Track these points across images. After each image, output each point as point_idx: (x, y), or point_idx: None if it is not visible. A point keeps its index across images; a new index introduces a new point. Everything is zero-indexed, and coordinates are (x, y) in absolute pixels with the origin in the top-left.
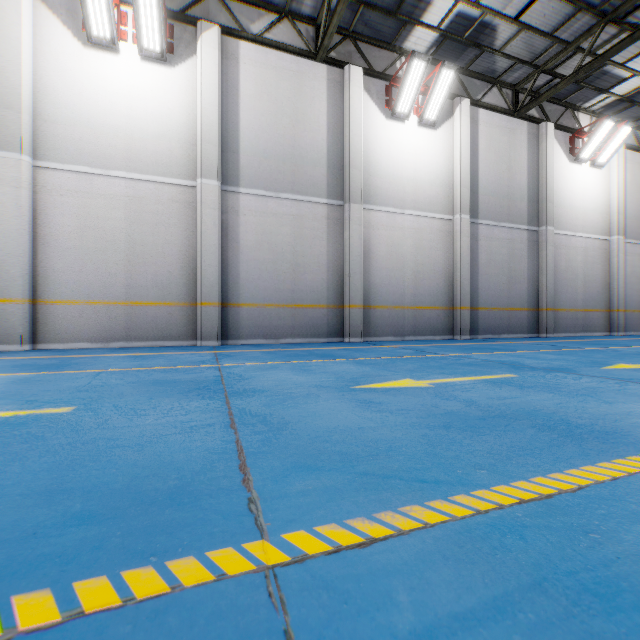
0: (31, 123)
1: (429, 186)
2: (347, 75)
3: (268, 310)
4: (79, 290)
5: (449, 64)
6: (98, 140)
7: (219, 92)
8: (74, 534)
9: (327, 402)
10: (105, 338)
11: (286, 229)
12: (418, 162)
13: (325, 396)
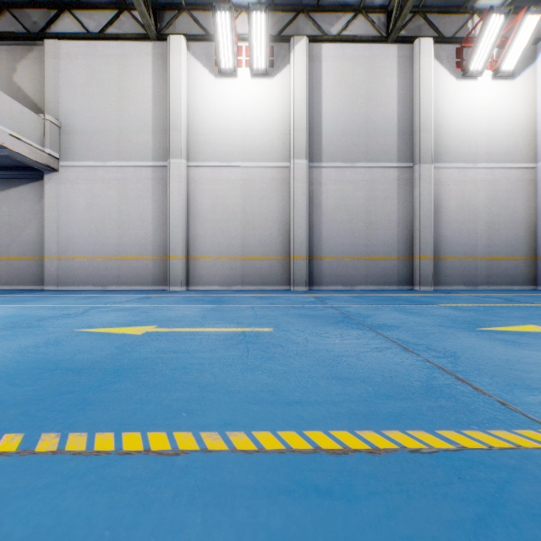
0: (186, 137)
1: (505, 137)
2: (417, 48)
3: (345, 262)
4: (213, 249)
5: (534, 10)
6: (224, 142)
7: (307, 89)
8: (392, 404)
9: (469, 339)
10: (228, 283)
11: (360, 193)
12: (492, 115)
13: (460, 334)
